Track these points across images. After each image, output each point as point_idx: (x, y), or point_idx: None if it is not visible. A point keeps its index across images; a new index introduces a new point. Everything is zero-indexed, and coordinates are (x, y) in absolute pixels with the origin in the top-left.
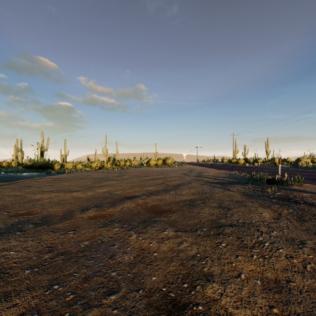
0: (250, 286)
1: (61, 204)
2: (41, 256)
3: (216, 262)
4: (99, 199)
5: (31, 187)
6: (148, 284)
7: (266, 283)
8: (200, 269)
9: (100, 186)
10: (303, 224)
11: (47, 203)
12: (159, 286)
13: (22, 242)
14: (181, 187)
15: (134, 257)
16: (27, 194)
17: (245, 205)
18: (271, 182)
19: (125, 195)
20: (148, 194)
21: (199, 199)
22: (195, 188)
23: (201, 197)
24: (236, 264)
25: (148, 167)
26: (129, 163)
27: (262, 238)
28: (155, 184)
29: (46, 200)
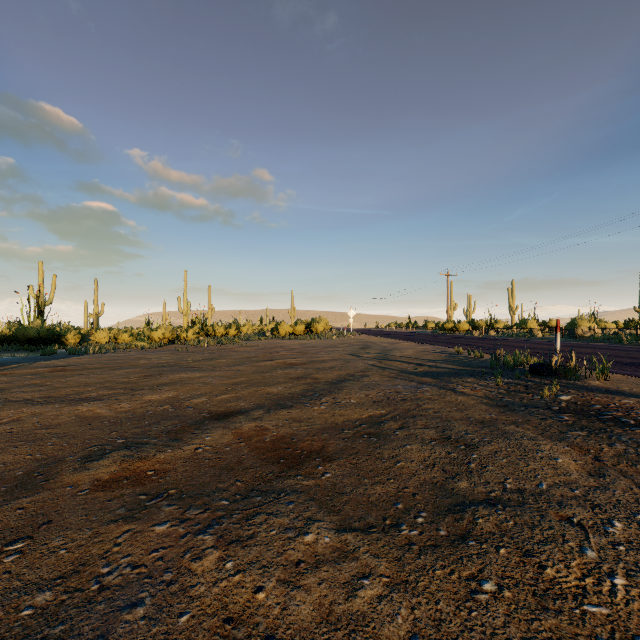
0: None
1: (36, 440)
2: None
3: None
4: (144, 421)
5: None
6: None
7: None
8: None
9: (158, 386)
10: None
11: None
12: None
13: None
14: (348, 385)
15: None
16: None
17: (504, 433)
18: (541, 371)
19: (212, 410)
20: (270, 406)
21: (392, 416)
22: (379, 389)
23: (395, 411)
24: None
25: (276, 338)
26: (236, 331)
27: (595, 554)
28: (288, 379)
29: (0, 427)
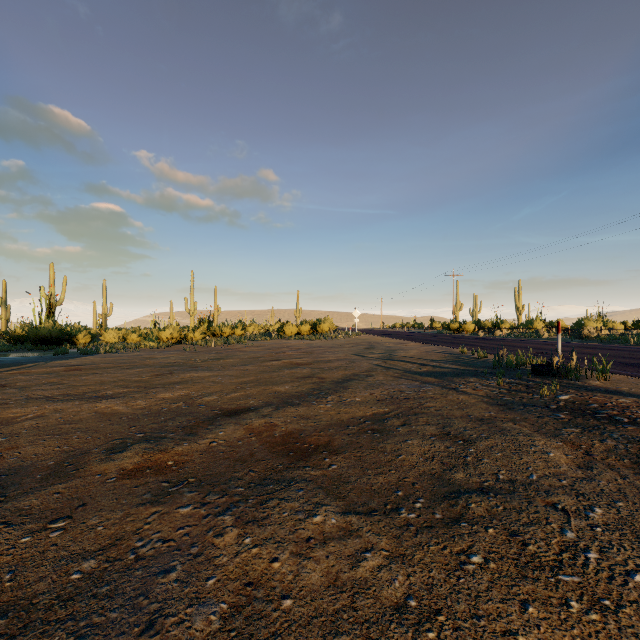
0: None
1: (62, 434)
2: None
3: (469, 632)
4: (160, 417)
5: (4, 389)
6: None
7: None
8: None
9: (170, 385)
10: None
11: (27, 431)
12: None
13: None
14: (353, 384)
15: (223, 618)
16: None
17: (501, 430)
18: (543, 372)
19: (223, 407)
20: (278, 404)
21: (395, 414)
22: (383, 388)
23: (398, 409)
24: (530, 639)
25: (282, 338)
26: (242, 331)
27: (574, 534)
28: (295, 379)
29: (27, 422)
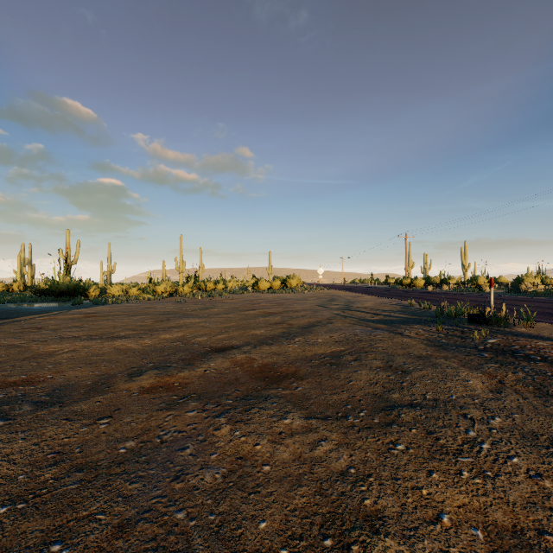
0: (464, 544)
1: (92, 363)
2: (36, 473)
3: (389, 487)
4: (164, 352)
5: (41, 331)
6: (250, 539)
7: (495, 537)
8: (357, 504)
9: (169, 329)
10: (548, 403)
11: (66, 361)
12: (274, 545)
13: (4, 442)
14: (316, 329)
15: (224, 475)
16: (32, 344)
17: (434, 364)
18: (477, 320)
19: (212, 345)
20: (256, 343)
21: (349, 352)
22: (341, 332)
23: (352, 348)
24: (430, 491)
25: (257, 292)
26: (223, 286)
27: (475, 433)
28: (269, 325)
29: (65, 354)
